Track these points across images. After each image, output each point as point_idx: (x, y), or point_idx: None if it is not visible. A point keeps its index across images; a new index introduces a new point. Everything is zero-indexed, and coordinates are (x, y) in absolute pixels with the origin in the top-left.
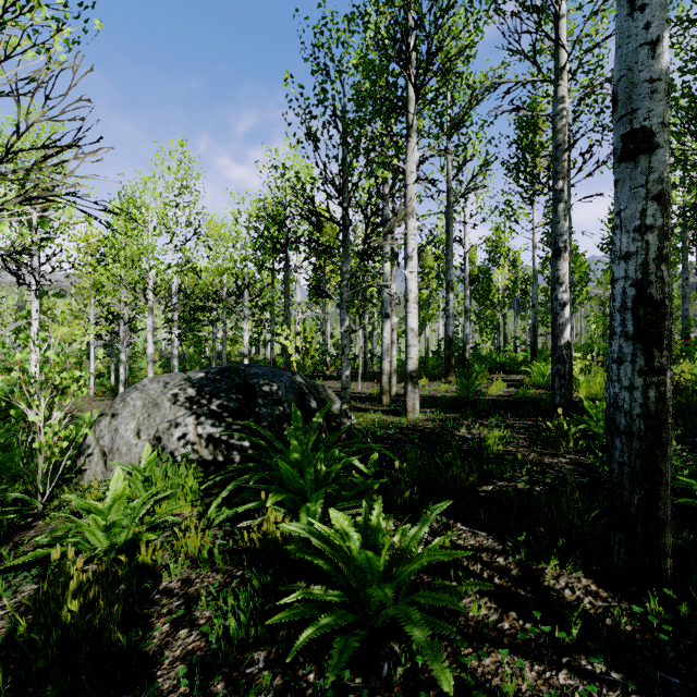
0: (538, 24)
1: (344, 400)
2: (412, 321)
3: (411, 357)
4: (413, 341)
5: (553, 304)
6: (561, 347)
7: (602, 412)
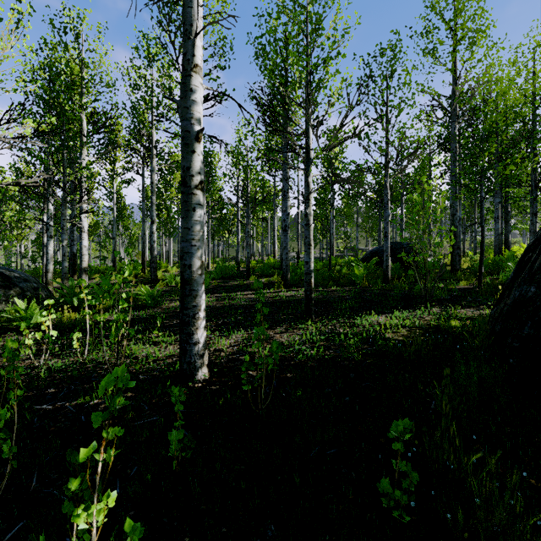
0: (150, 140)
1: (66, 279)
2: (85, 242)
3: (85, 261)
4: (86, 252)
5: (151, 241)
6: (154, 257)
7: (171, 276)
